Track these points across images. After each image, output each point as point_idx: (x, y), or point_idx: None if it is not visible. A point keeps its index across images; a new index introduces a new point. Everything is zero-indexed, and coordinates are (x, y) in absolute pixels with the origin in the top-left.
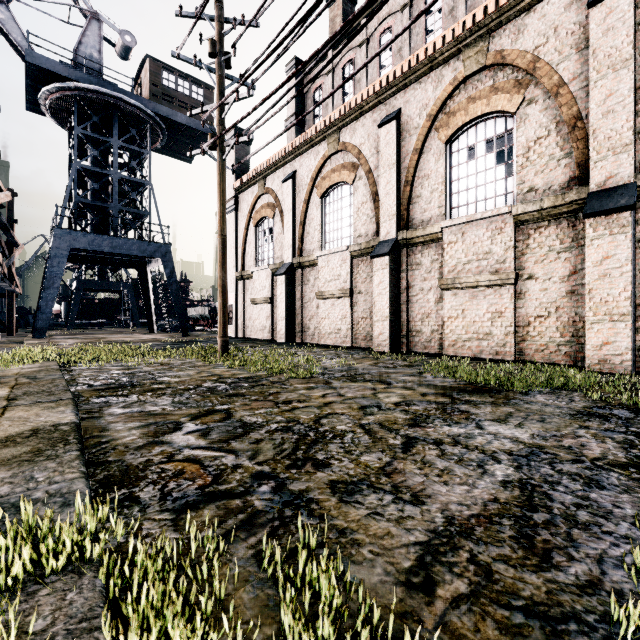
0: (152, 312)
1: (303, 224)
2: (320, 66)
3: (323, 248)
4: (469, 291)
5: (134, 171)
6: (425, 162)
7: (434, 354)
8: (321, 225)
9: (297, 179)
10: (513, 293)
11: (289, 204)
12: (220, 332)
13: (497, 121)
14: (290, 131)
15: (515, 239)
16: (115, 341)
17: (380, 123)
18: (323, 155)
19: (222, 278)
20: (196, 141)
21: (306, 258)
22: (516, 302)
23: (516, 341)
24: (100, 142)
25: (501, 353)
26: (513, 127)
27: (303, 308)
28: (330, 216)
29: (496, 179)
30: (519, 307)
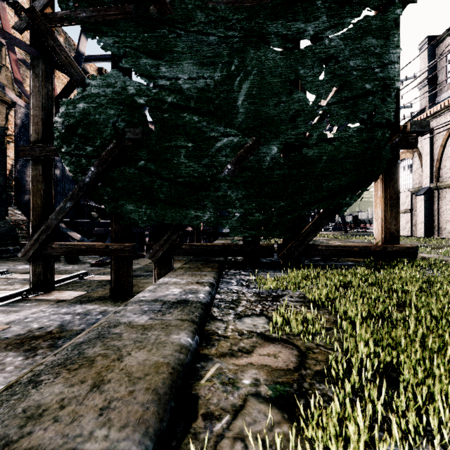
0: None
1: (439, 161)
2: None
3: None
4: None
5: None
6: None
7: None
8: None
9: (434, 132)
10: None
11: (427, 150)
12: None
13: None
14: (422, 90)
15: None
16: None
17: None
18: None
19: None
20: None
21: (442, 183)
22: None
23: None
24: None
25: None
26: None
27: (439, 215)
28: None
29: None
30: None
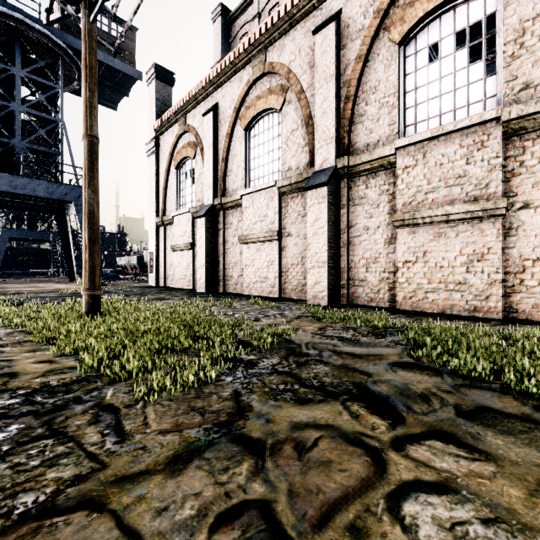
0: (73, 260)
1: (225, 161)
2: (246, 12)
3: (247, 187)
4: (434, 228)
5: (49, 111)
6: (371, 71)
7: (386, 309)
8: (245, 161)
9: (219, 112)
10: (501, 228)
11: (210, 139)
12: (85, 282)
13: (471, 6)
14: None
15: (502, 156)
16: (4, 292)
17: (315, 28)
18: (247, 81)
19: (88, 200)
20: (118, 84)
21: (228, 198)
22: (503, 240)
23: (503, 293)
24: (1, 71)
25: (482, 309)
26: (496, 9)
27: (225, 254)
28: (255, 150)
29: (470, 82)
30: (508, 247)
